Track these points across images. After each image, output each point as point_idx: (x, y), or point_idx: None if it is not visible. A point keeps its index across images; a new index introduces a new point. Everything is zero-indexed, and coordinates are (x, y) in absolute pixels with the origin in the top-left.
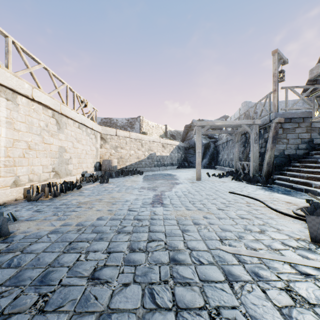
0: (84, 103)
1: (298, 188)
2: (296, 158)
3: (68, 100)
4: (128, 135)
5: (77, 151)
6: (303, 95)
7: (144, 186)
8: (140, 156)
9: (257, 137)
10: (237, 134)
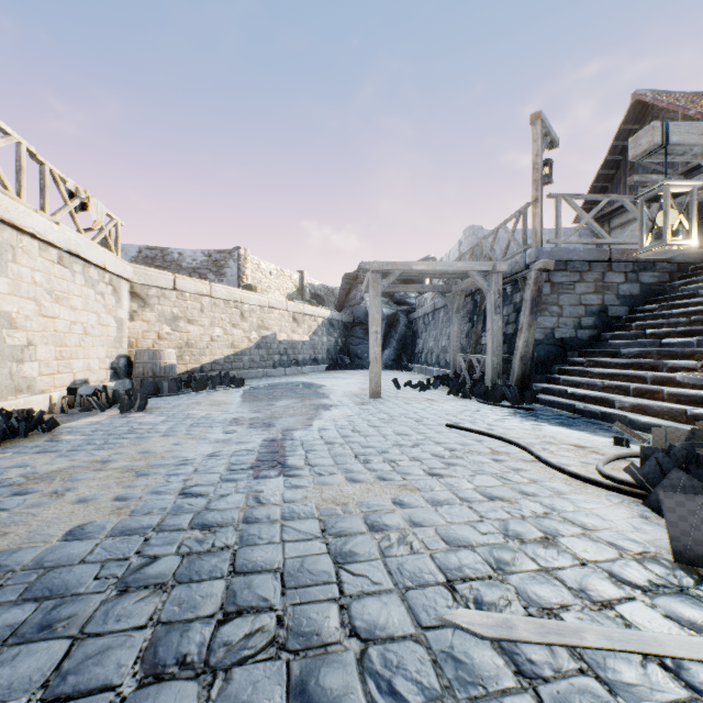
0: (78, 199)
1: (588, 410)
2: (576, 347)
3: (24, 184)
4: (208, 291)
5: (55, 327)
6: (589, 215)
7: (243, 416)
8: (239, 341)
9: (501, 300)
10: (457, 294)
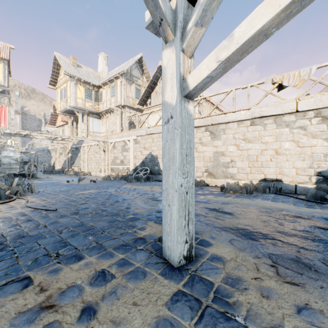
0: (276, 84)
1: None
2: None
3: (234, 103)
4: None
5: (248, 153)
6: None
7: None
8: None
9: None
10: None
